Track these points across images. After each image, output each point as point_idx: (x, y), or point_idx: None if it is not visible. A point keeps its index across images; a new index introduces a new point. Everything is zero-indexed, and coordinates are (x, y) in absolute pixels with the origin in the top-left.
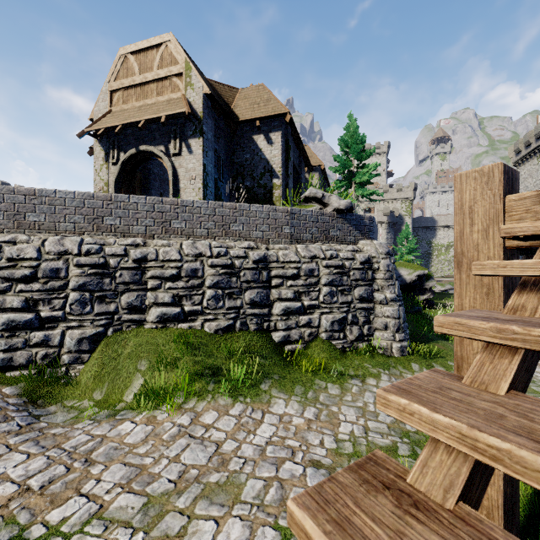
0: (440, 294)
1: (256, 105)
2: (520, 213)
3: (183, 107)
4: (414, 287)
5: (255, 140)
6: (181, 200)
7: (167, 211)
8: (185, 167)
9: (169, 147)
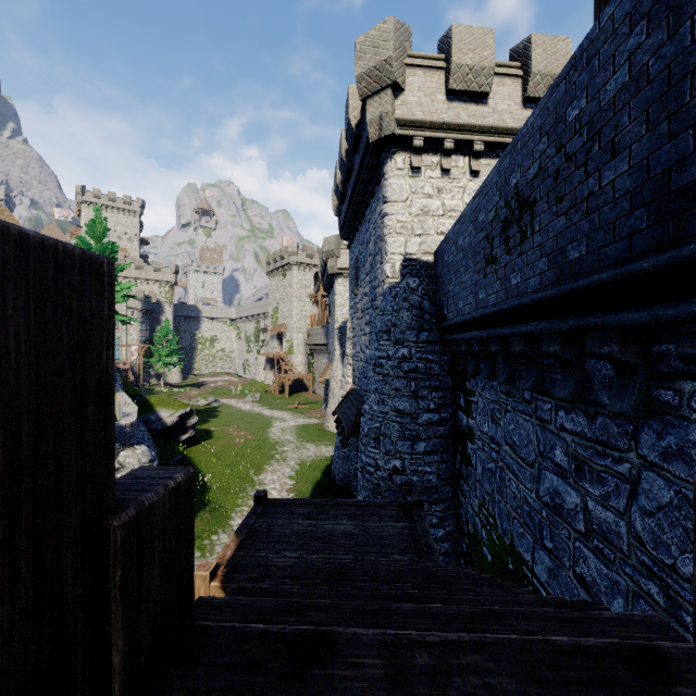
0: (204, 414)
1: None
2: (215, 591)
3: None
4: (176, 427)
5: None
6: None
7: None
8: None
9: None
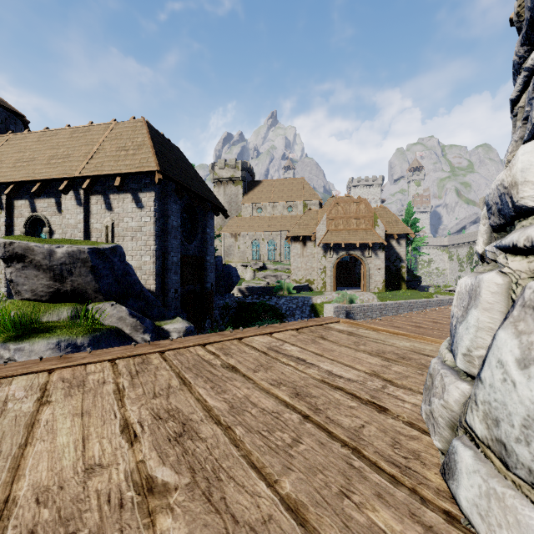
0: None
1: (390, 223)
2: None
3: (378, 238)
4: None
5: (391, 242)
6: (429, 300)
7: (426, 304)
8: (374, 264)
9: (364, 253)
